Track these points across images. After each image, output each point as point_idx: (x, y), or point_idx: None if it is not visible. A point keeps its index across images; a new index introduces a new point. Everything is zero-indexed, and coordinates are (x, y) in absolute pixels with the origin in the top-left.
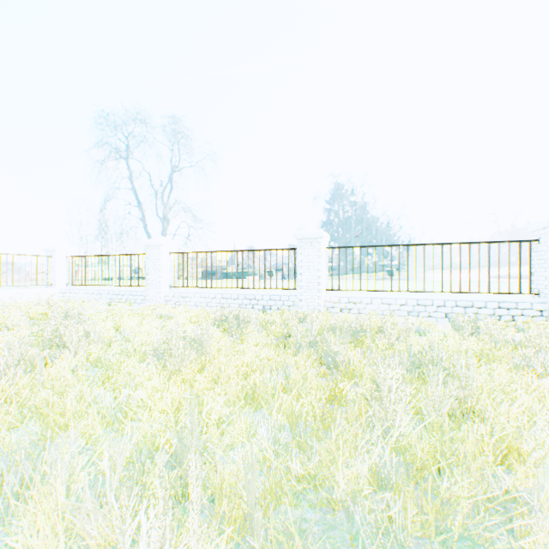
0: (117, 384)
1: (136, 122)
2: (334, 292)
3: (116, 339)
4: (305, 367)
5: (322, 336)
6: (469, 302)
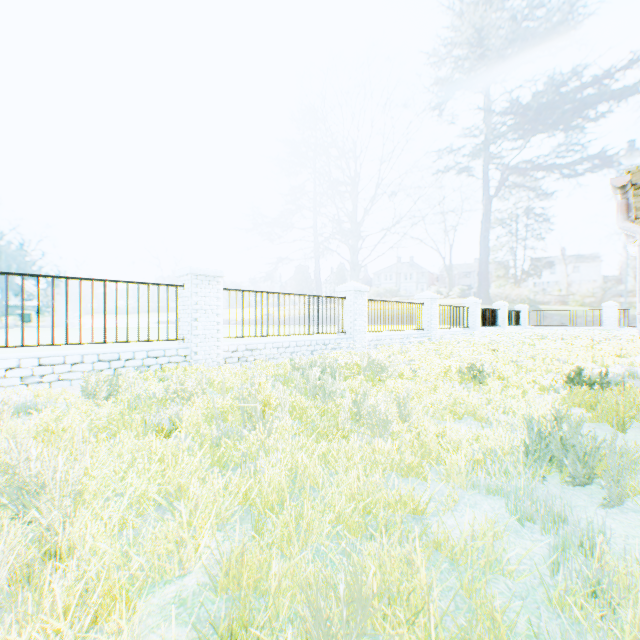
0: None
1: None
2: None
3: None
4: None
5: None
6: (117, 354)
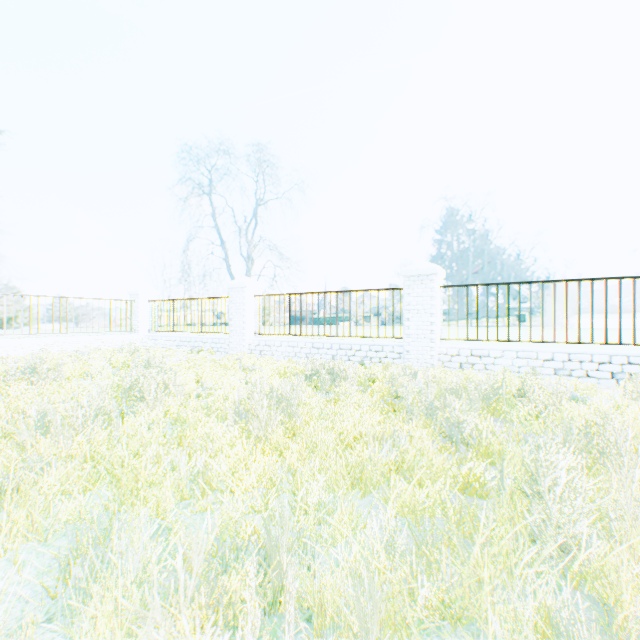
0: (196, 448)
1: (219, 153)
2: (449, 341)
3: (197, 392)
4: (421, 439)
5: (441, 399)
6: None
